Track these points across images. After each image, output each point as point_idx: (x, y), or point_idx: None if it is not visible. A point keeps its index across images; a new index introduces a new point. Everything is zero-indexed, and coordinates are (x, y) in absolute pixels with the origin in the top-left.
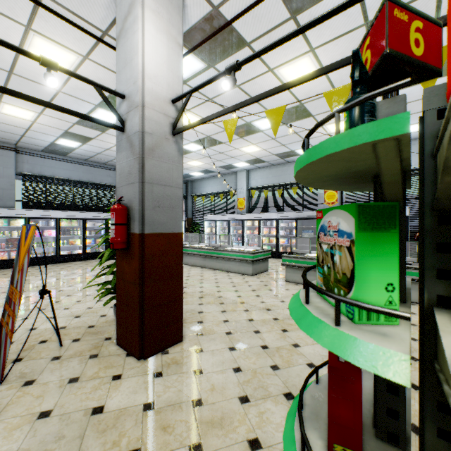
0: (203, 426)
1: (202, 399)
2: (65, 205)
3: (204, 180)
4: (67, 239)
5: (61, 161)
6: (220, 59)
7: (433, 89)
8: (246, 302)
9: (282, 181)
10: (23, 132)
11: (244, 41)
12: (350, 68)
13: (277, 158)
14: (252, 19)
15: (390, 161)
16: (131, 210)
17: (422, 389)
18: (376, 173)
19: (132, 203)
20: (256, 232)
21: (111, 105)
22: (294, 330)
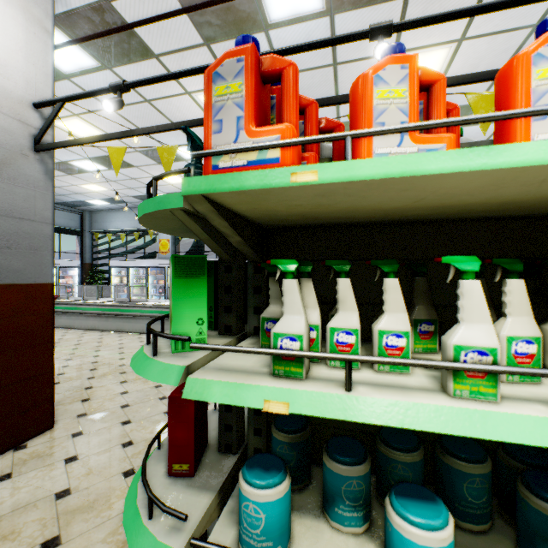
0: (66, 517)
1: (71, 488)
2: None
3: (110, 212)
4: None
5: None
6: (120, 63)
7: None
8: None
9: None
10: None
11: (150, 51)
12: None
13: None
14: (158, 30)
15: (192, 224)
16: None
17: None
18: None
19: None
20: None
21: None
22: None
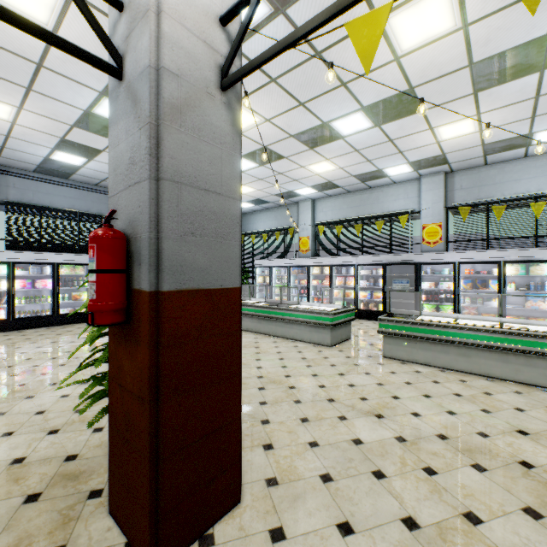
0: None
1: None
2: (67, 246)
3: (253, 214)
4: (69, 292)
5: (62, 186)
6: None
7: None
8: (336, 399)
9: (362, 213)
10: (2, 141)
11: None
12: (509, 14)
13: (357, 182)
14: None
15: None
16: (134, 240)
17: None
18: None
19: (135, 225)
20: (326, 282)
21: (91, 15)
22: (447, 471)
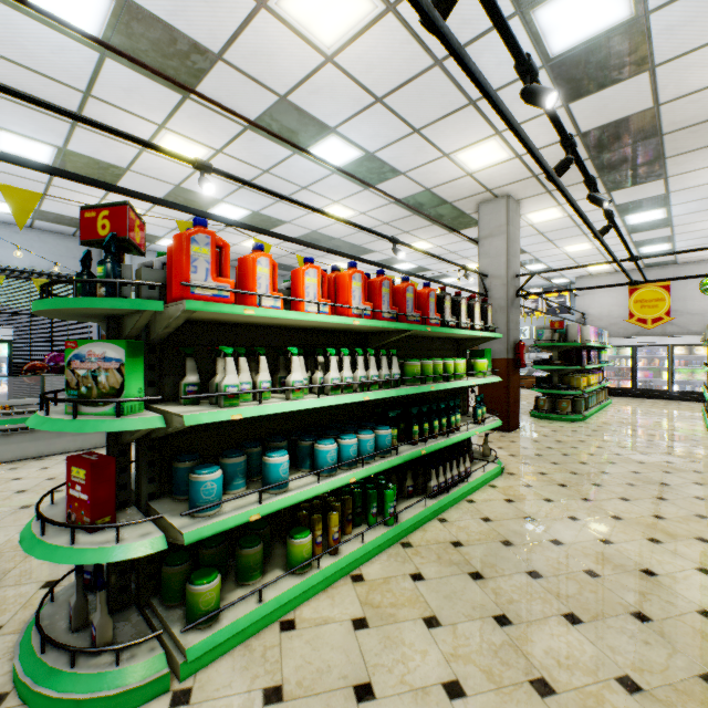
0: None
1: None
2: None
3: None
4: None
5: None
6: None
7: (147, 270)
8: None
9: None
10: None
11: None
12: None
13: None
14: None
15: (147, 319)
16: None
17: (139, 462)
18: (116, 315)
19: None
20: None
21: None
22: None
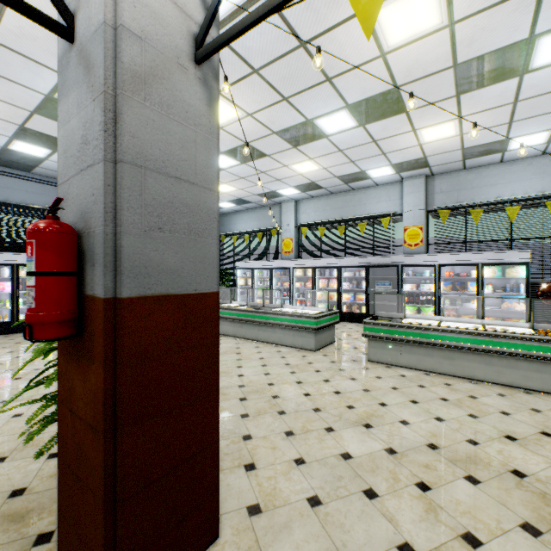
0: None
1: None
2: None
3: (235, 214)
4: None
5: (23, 180)
6: None
7: None
8: (323, 409)
9: (345, 215)
10: None
11: None
12: (494, 14)
13: (340, 183)
14: None
15: None
16: (87, 236)
17: None
18: None
19: (88, 217)
20: (309, 284)
21: None
22: (441, 486)
